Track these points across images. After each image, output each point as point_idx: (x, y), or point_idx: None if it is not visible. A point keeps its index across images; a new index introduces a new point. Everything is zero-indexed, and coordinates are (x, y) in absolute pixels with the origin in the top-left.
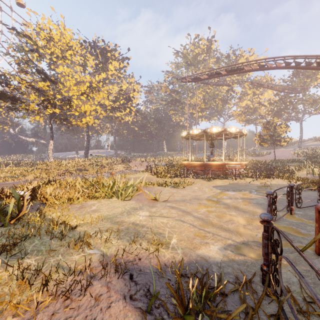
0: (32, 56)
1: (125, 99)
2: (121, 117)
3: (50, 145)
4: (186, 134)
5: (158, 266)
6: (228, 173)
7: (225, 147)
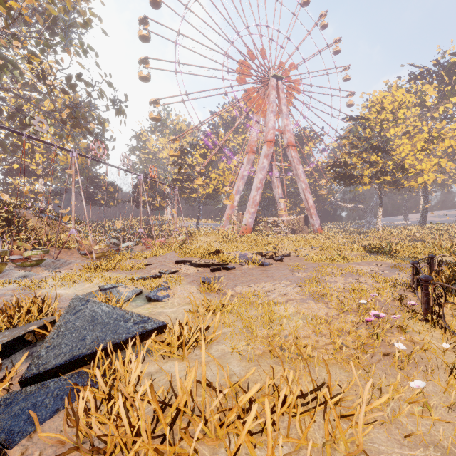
0: (364, 133)
1: None
2: None
3: (379, 213)
4: None
5: None
6: None
7: None
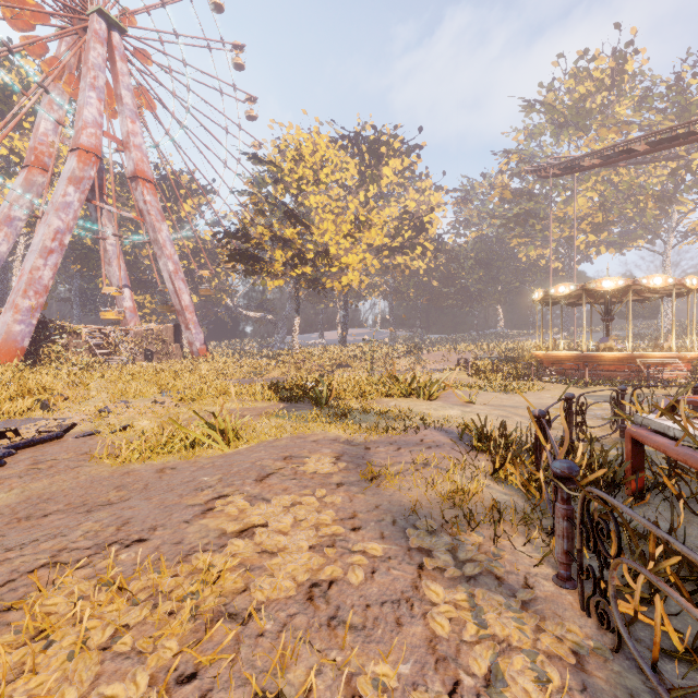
0: (275, 189)
1: (414, 228)
2: (405, 264)
3: (296, 324)
4: (541, 296)
5: (468, 430)
6: (643, 377)
7: (669, 316)
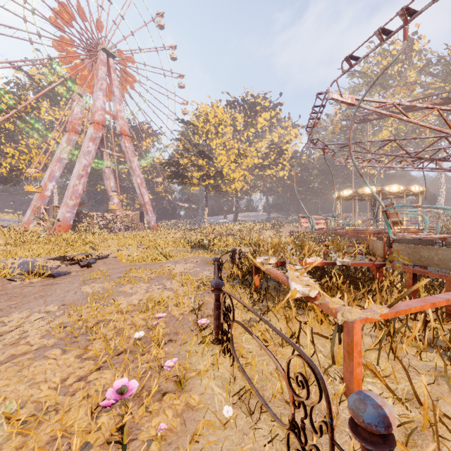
0: (194, 138)
1: (277, 153)
2: (273, 174)
3: (206, 211)
4: (336, 196)
5: None
6: None
7: (442, 204)
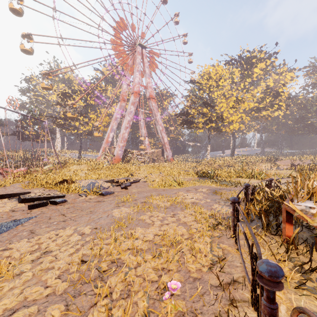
0: (199, 93)
1: (272, 96)
2: (268, 114)
3: (208, 148)
4: None
5: None
6: None
7: None
